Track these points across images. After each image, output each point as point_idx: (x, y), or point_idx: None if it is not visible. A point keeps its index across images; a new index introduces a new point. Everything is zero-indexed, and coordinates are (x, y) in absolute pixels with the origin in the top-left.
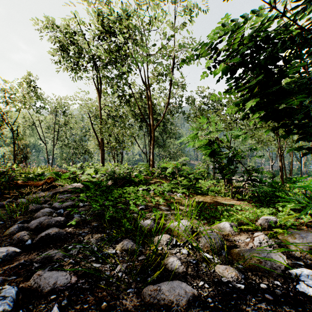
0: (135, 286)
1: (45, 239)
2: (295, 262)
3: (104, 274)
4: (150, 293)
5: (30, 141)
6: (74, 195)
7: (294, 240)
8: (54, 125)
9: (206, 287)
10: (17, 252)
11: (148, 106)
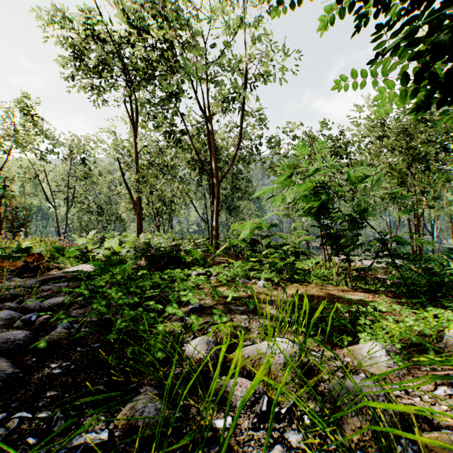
0: None
1: None
2: None
3: None
4: None
5: (32, 202)
6: (75, 285)
7: None
8: (69, 179)
9: None
10: None
11: (210, 146)
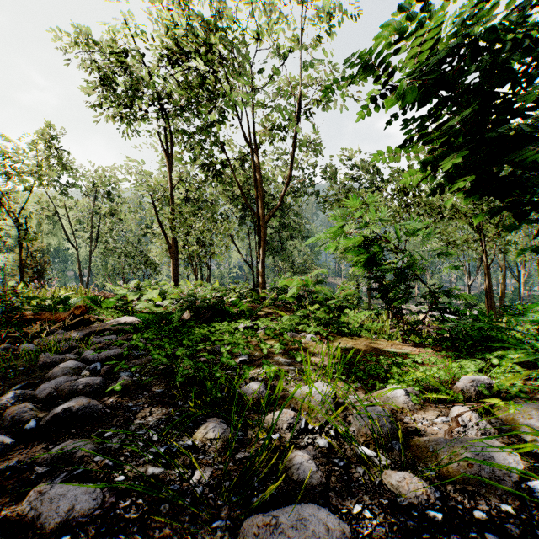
0: (228, 515)
1: (63, 419)
2: (536, 465)
3: (169, 488)
4: (258, 531)
5: (50, 243)
6: (122, 338)
7: (528, 420)
8: (92, 216)
9: (367, 516)
10: (6, 444)
11: (256, 181)
